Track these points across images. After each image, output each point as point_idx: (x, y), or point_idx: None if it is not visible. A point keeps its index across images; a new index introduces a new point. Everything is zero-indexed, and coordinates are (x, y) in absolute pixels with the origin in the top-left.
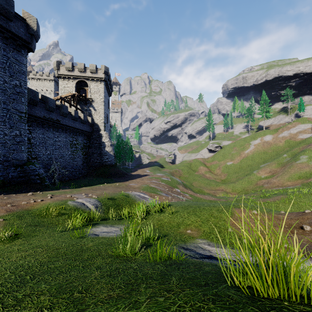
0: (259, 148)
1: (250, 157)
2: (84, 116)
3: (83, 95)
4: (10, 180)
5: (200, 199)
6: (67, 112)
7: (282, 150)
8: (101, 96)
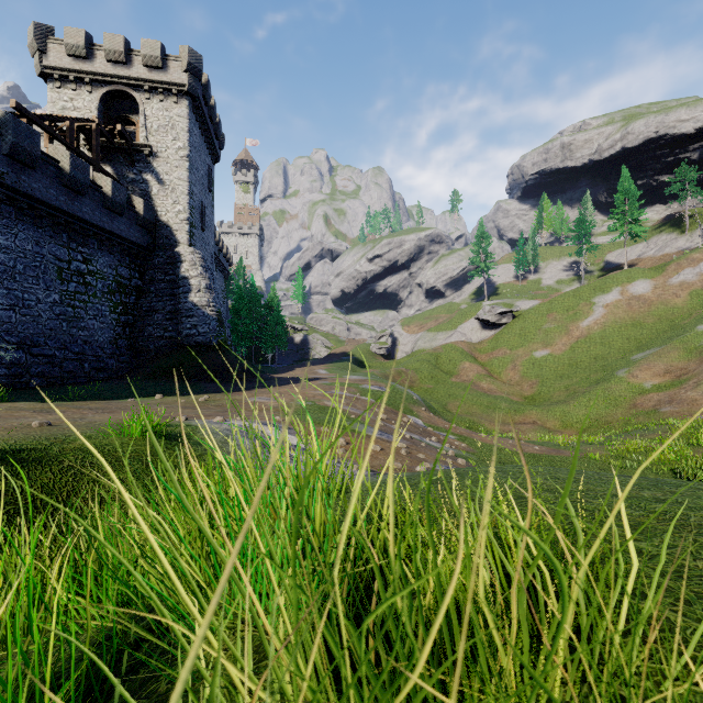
0: (619, 315)
1: (596, 336)
2: (113, 186)
3: (118, 128)
4: None
5: (498, 451)
6: (35, 150)
7: (685, 317)
8: (179, 140)
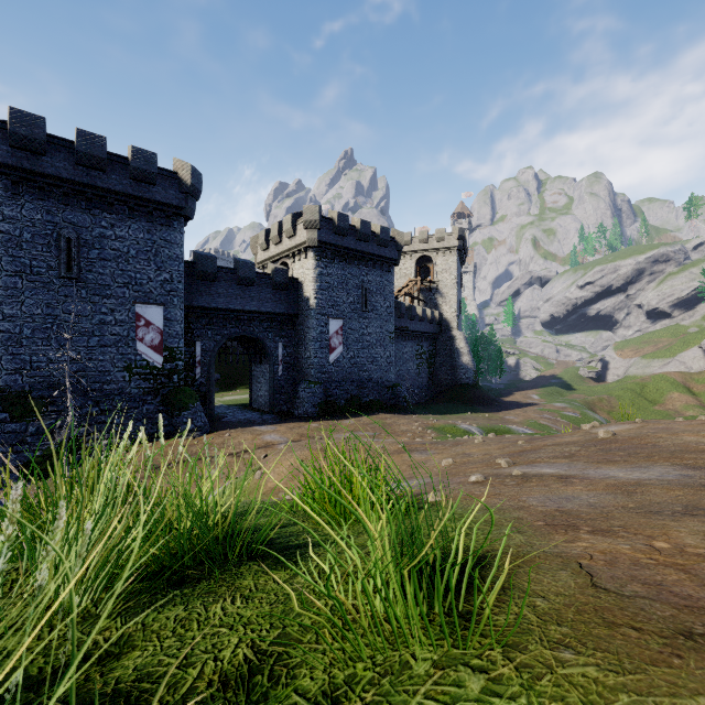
0: None
1: None
2: (431, 312)
3: (428, 280)
4: (386, 401)
5: None
6: (415, 314)
7: None
8: (452, 275)
